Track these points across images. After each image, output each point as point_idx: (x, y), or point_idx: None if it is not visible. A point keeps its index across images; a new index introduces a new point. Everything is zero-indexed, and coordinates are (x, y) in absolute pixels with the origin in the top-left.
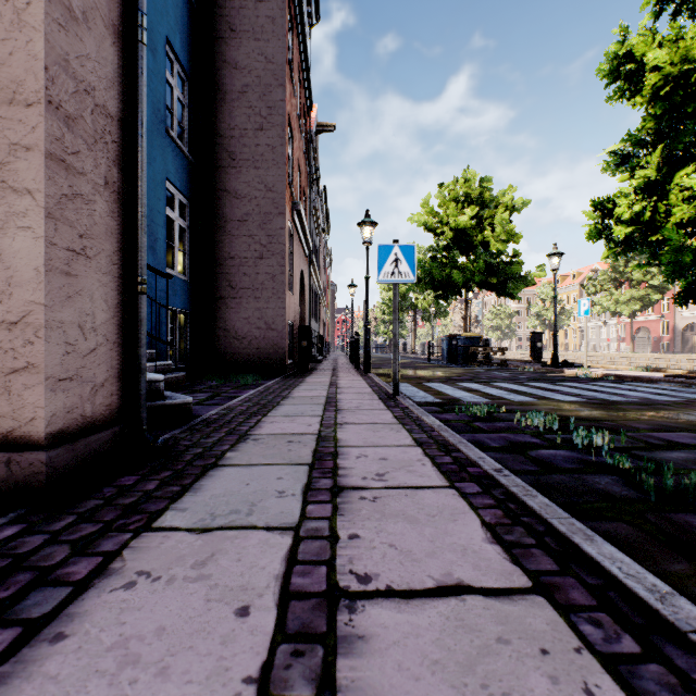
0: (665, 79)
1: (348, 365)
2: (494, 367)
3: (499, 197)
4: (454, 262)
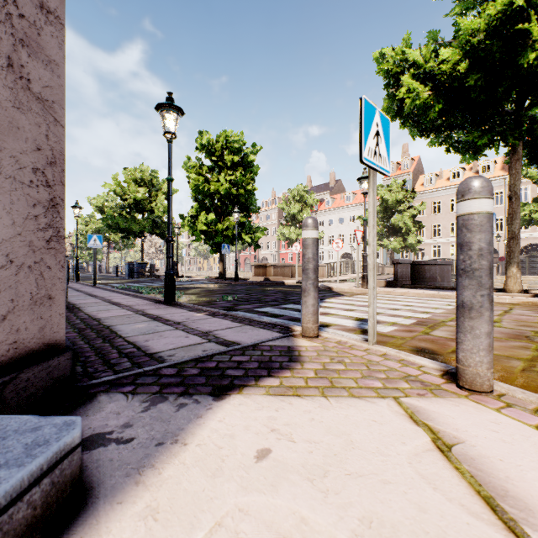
0: (195, 184)
1: None
2: (153, 279)
3: (162, 184)
4: (134, 218)
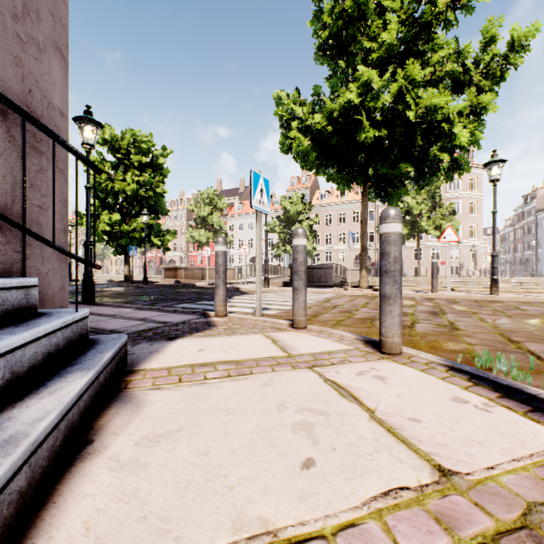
0: (97, 181)
1: None
2: None
3: None
4: None
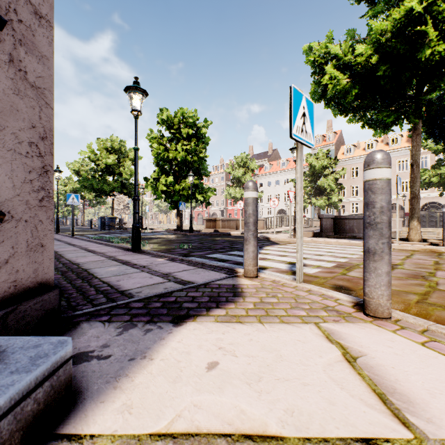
0: (157, 152)
1: None
2: (121, 230)
3: (129, 152)
4: (105, 180)
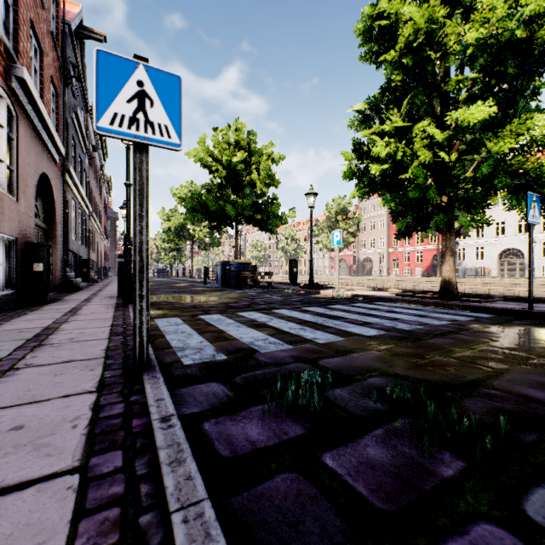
0: (415, 36)
1: (113, 293)
2: (262, 289)
3: (263, 149)
4: (227, 197)
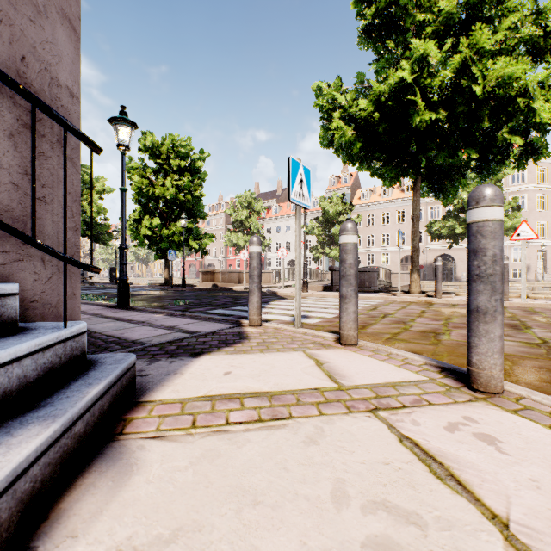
0: (138, 187)
1: None
2: (86, 286)
3: (95, 182)
4: None
